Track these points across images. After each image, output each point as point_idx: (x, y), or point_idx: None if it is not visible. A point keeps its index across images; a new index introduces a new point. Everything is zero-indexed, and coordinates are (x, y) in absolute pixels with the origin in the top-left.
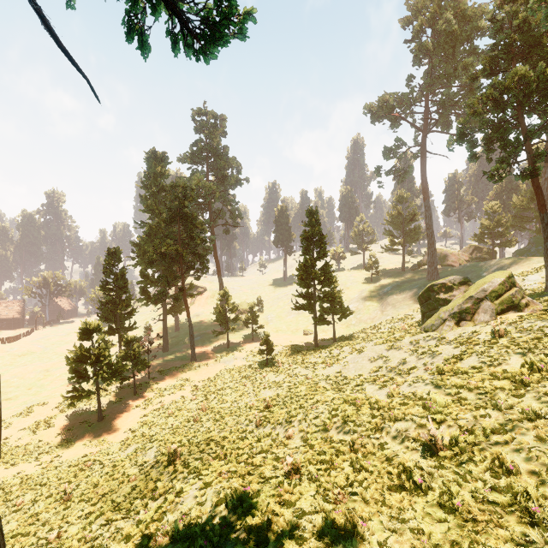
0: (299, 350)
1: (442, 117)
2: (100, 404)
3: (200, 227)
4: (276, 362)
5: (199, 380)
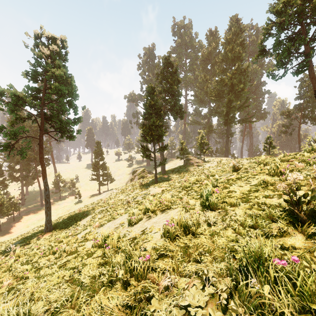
0: (92, 196)
1: None
2: (0, 224)
3: (46, 146)
4: (82, 201)
5: None
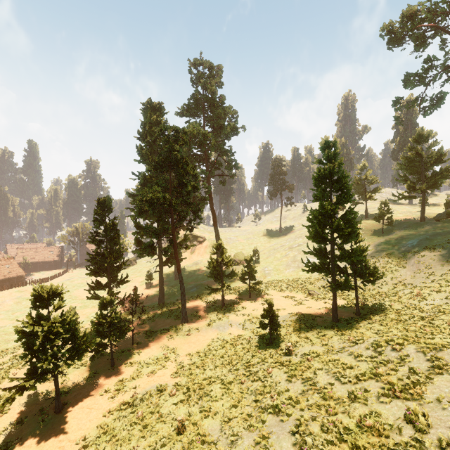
0: (311, 324)
1: None
2: (58, 391)
3: (191, 172)
4: (282, 341)
5: (187, 354)
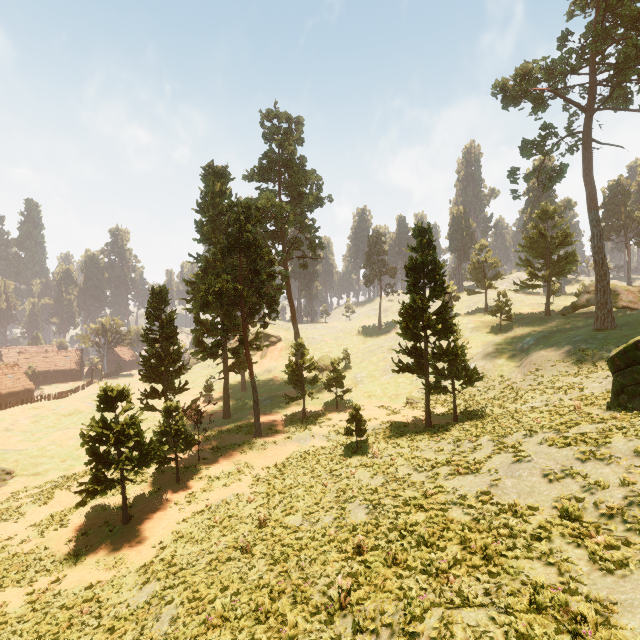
0: (403, 430)
1: (616, 89)
2: (125, 500)
3: (267, 257)
4: (369, 448)
5: (263, 467)
